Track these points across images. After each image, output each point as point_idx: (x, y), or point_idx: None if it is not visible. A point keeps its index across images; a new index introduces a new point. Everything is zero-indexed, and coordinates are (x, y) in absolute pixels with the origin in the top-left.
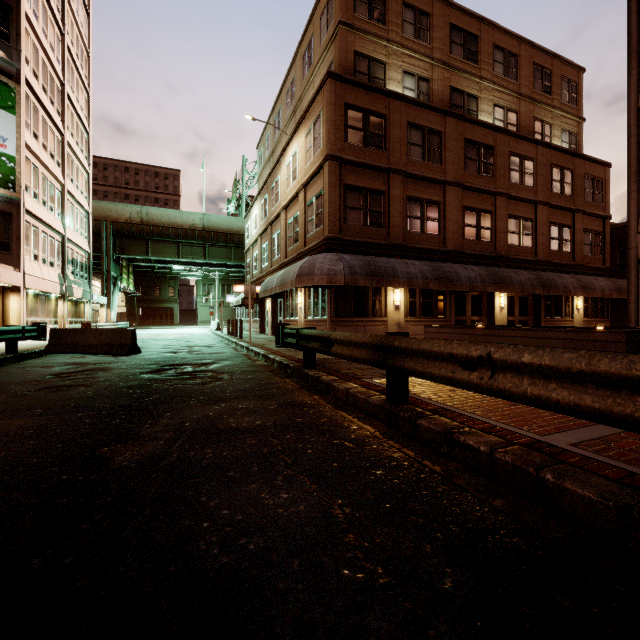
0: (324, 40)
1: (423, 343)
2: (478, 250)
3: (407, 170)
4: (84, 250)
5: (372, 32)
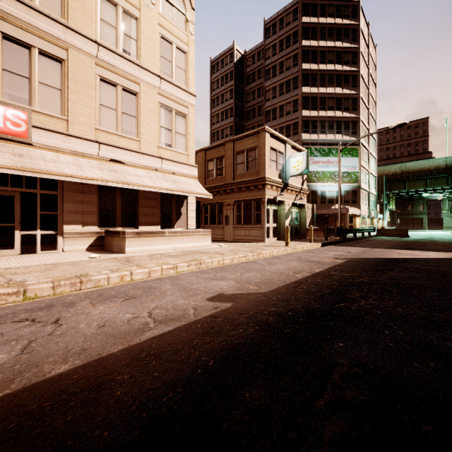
0: None
1: None
2: None
3: None
4: (374, 194)
5: None
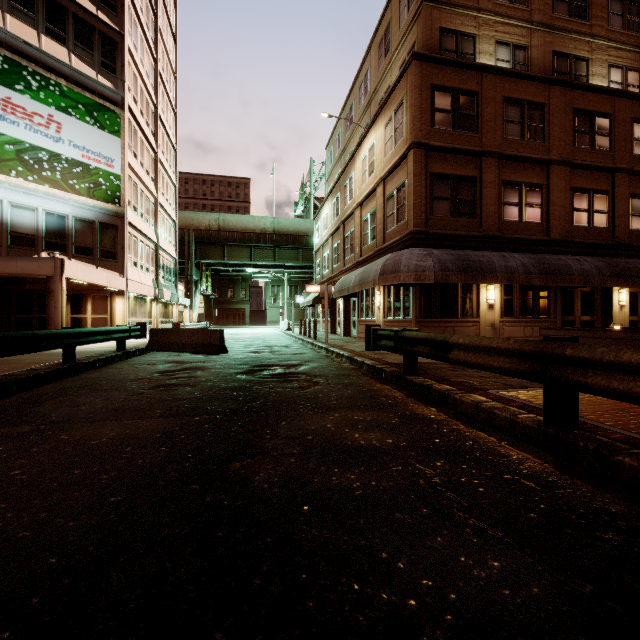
0: (404, 23)
1: (624, 353)
2: (590, 238)
3: (503, 151)
4: (172, 256)
5: (460, 4)
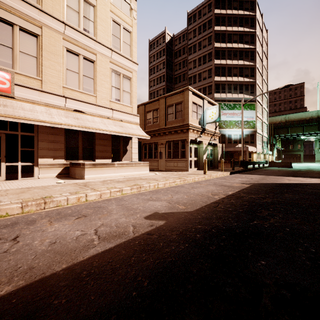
0: None
1: None
2: None
3: None
4: (266, 137)
5: None
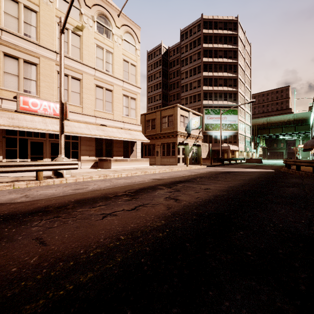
0: None
1: None
2: None
3: None
4: (249, 137)
5: None
